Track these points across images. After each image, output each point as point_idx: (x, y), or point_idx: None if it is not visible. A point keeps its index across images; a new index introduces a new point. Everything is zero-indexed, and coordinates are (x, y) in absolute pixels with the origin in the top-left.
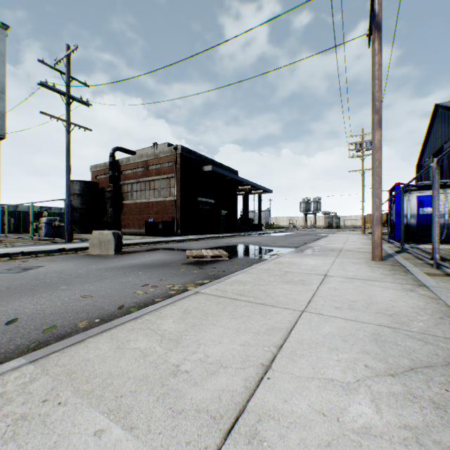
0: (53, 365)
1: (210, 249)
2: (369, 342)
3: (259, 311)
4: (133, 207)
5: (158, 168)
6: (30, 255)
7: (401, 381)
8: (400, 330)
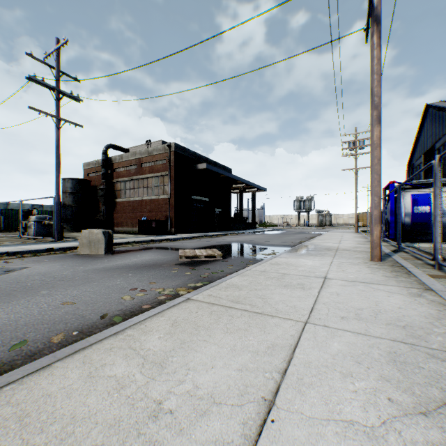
0: (3, 403)
1: (204, 248)
2: (387, 363)
3: (257, 323)
4: (126, 205)
5: (152, 166)
6: (16, 255)
7: (437, 423)
8: (418, 346)
